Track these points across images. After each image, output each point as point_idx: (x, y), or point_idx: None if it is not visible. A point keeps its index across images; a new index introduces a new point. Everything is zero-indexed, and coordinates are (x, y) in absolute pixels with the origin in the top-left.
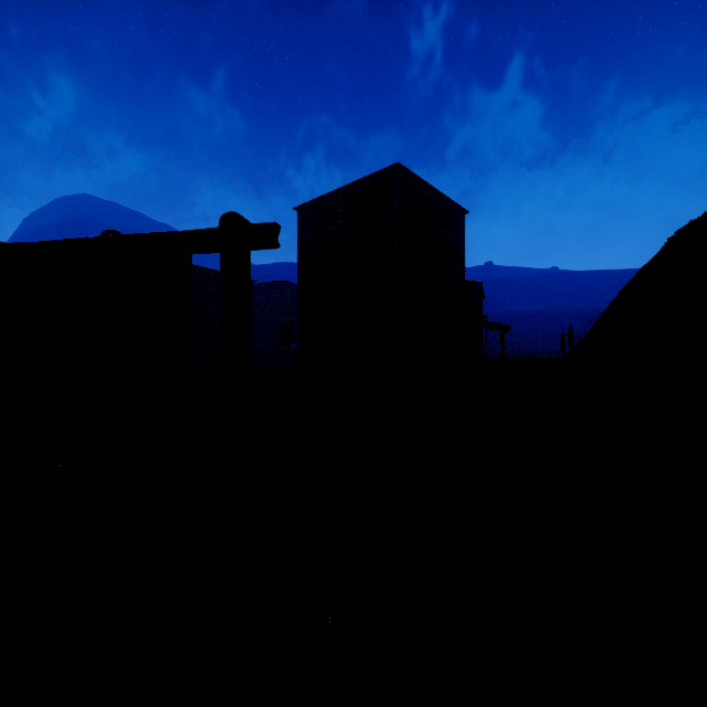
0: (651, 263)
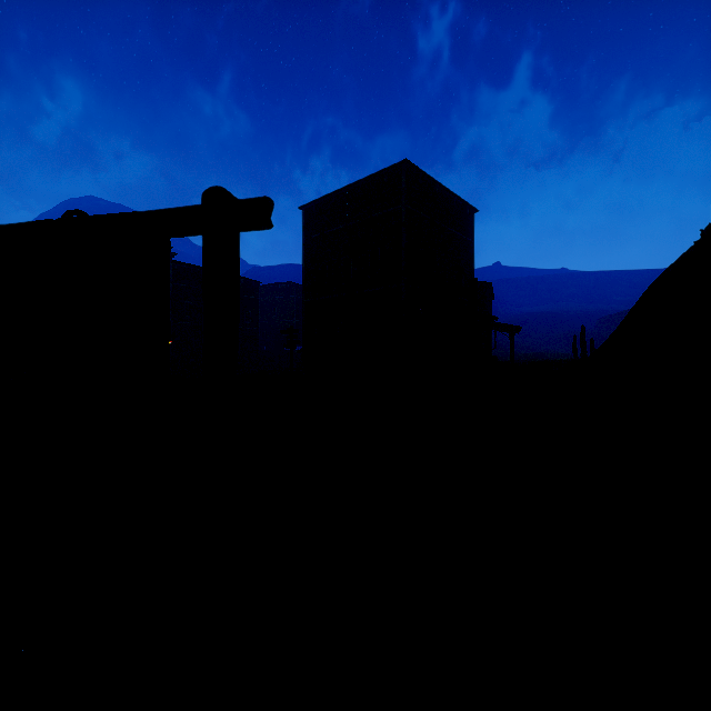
0: (689, 256)
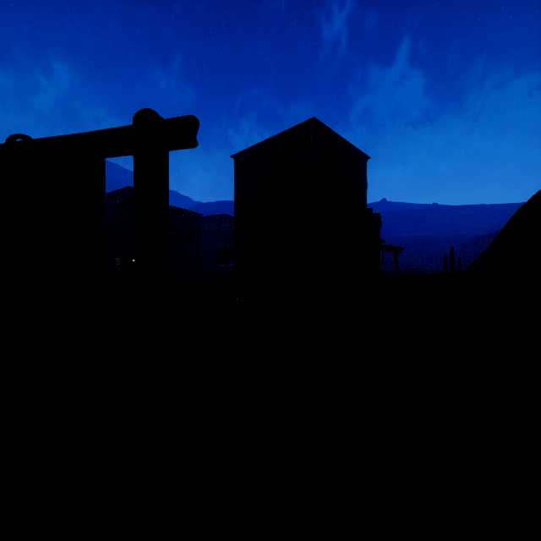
0: None
